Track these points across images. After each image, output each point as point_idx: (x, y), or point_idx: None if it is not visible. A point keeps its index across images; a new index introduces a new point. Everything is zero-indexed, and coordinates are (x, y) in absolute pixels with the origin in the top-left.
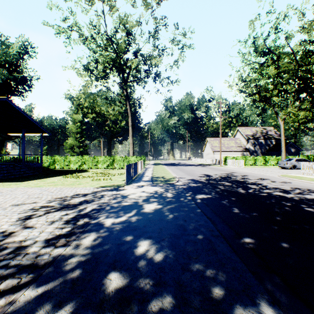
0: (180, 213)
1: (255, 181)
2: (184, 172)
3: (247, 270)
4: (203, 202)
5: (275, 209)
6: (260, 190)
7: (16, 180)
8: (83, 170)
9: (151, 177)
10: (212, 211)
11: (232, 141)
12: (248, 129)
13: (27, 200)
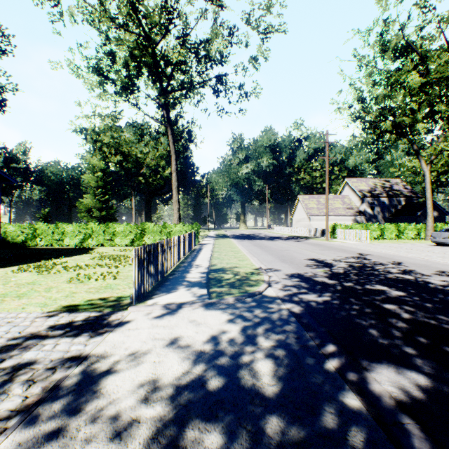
0: None
1: (444, 281)
2: (272, 254)
3: None
4: None
5: None
6: None
7: None
8: (84, 249)
9: (208, 271)
10: None
11: (337, 200)
12: (363, 182)
13: None
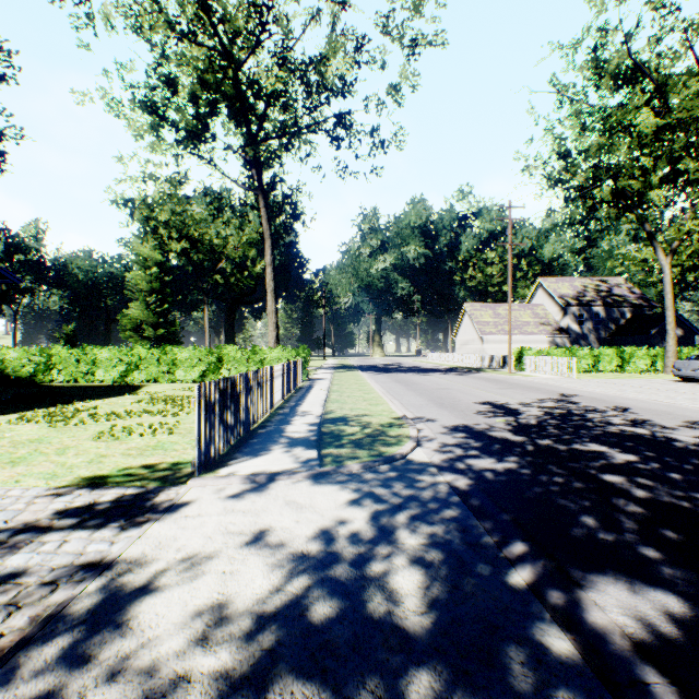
0: None
1: (698, 437)
2: (423, 394)
3: None
4: None
5: None
6: None
7: None
8: (127, 388)
9: (320, 421)
10: None
11: (526, 311)
12: (566, 283)
13: None
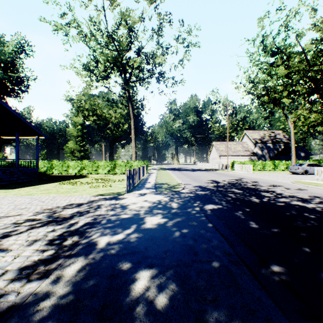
0: (189, 229)
1: (267, 188)
2: (190, 178)
3: (287, 322)
4: (214, 215)
5: (300, 223)
6: (275, 199)
7: (7, 187)
8: (82, 176)
9: (155, 184)
10: (226, 226)
11: (239, 145)
12: (256, 133)
13: (11, 211)
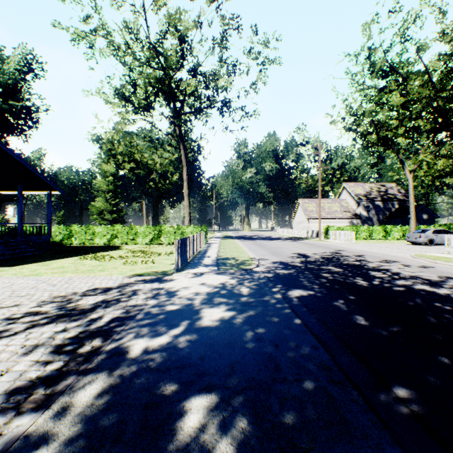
0: (266, 328)
1: (378, 265)
2: (267, 250)
3: None
4: (304, 305)
5: (430, 319)
6: (391, 281)
7: (4, 264)
8: (113, 247)
9: (217, 259)
10: (322, 323)
11: (335, 203)
12: (360, 186)
13: (6, 300)
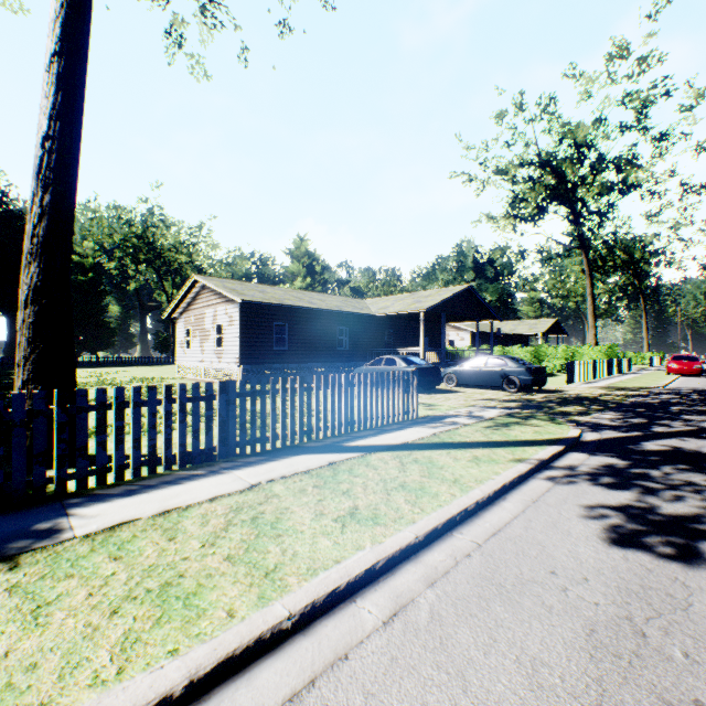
0: None
1: None
2: None
3: None
4: None
5: None
6: None
7: None
8: None
9: None
10: None
11: None
12: None
13: None
